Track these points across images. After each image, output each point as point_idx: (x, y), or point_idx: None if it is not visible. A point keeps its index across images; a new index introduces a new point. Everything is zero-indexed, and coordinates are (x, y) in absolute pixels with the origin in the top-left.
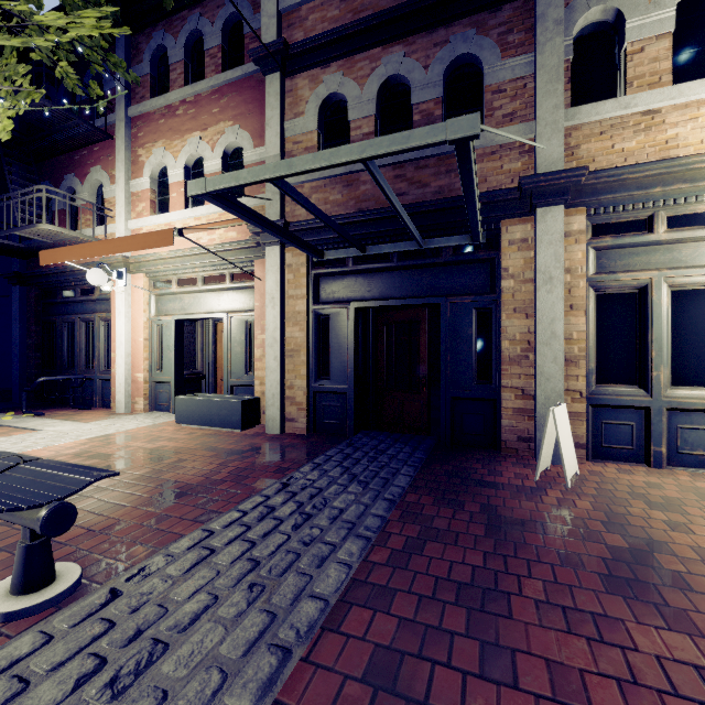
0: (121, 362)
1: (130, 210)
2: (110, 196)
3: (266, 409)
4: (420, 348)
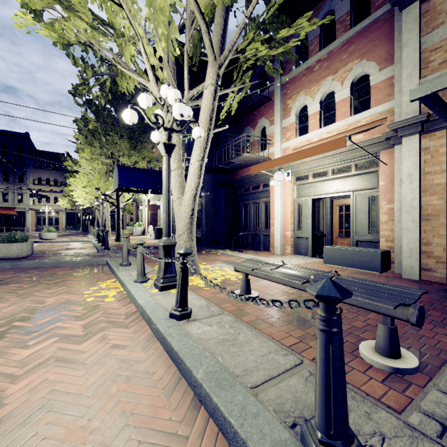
0: (278, 225)
1: (282, 138)
2: (270, 133)
3: (402, 259)
4: None
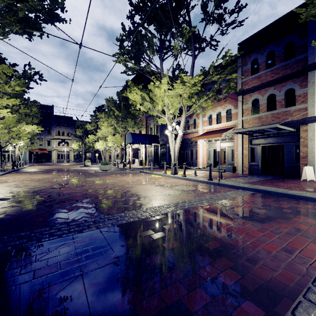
0: (201, 159)
1: (202, 125)
2: (197, 122)
3: (238, 168)
4: (280, 155)
